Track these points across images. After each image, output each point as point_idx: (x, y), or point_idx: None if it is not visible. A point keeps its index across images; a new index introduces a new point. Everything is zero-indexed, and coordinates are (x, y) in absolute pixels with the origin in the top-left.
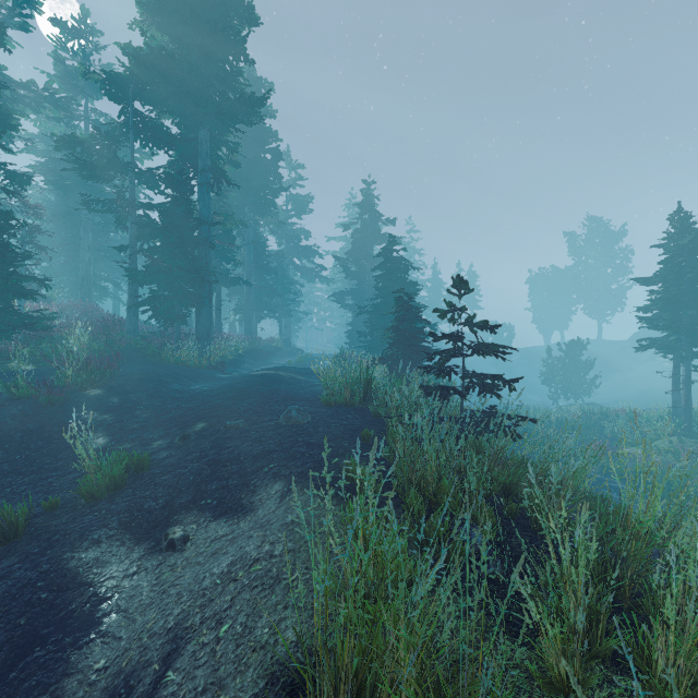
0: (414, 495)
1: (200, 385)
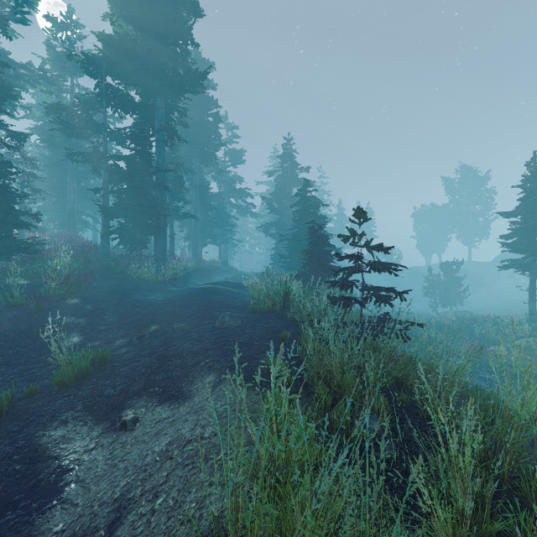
0: (322, 387)
1: (155, 296)
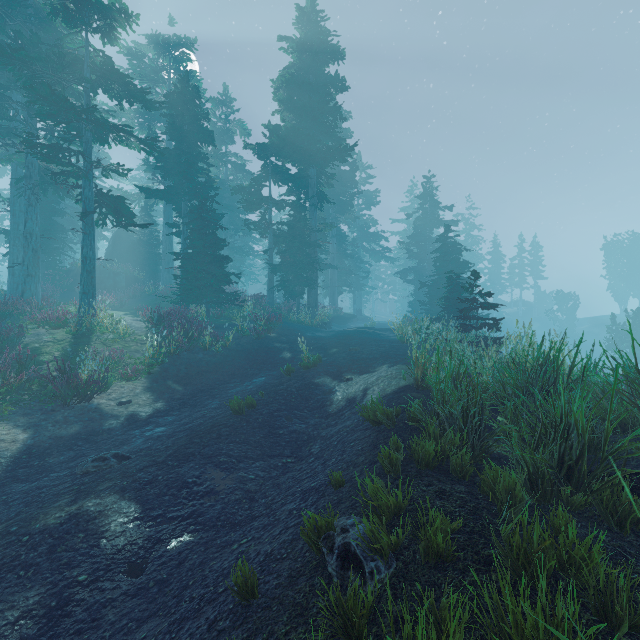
0: None
1: (320, 334)
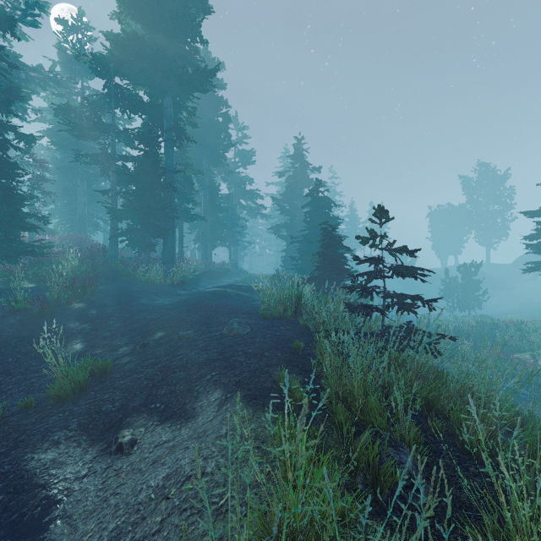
0: (342, 410)
1: (163, 300)
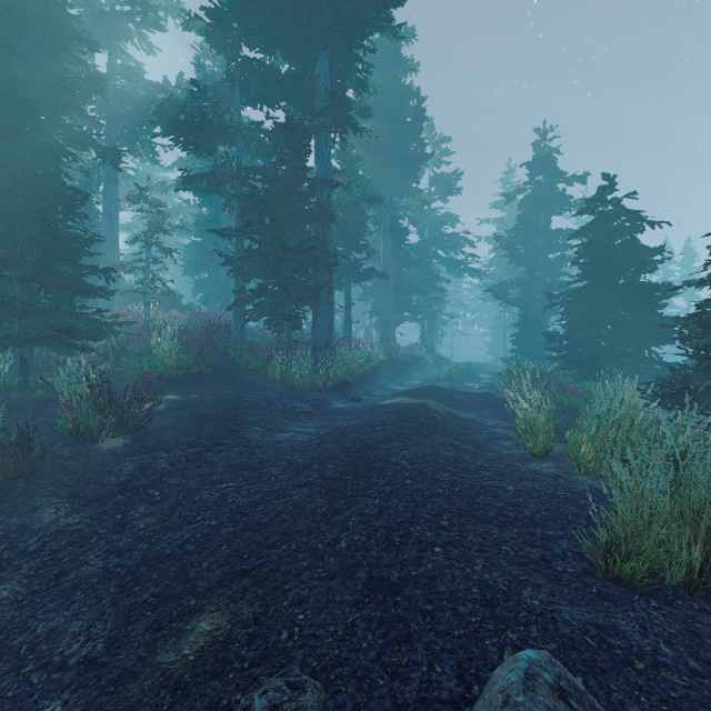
0: None
1: (295, 428)
